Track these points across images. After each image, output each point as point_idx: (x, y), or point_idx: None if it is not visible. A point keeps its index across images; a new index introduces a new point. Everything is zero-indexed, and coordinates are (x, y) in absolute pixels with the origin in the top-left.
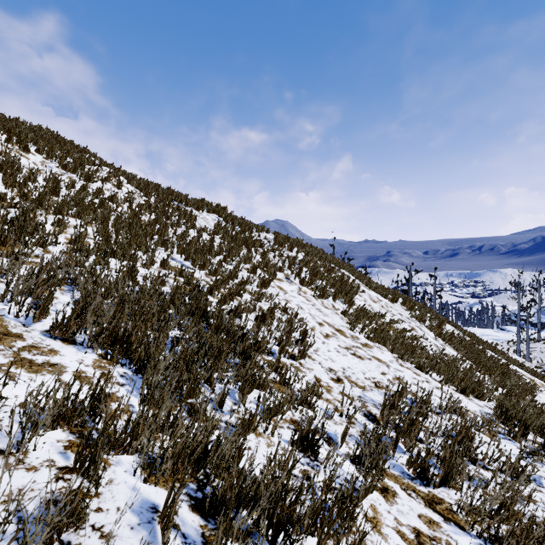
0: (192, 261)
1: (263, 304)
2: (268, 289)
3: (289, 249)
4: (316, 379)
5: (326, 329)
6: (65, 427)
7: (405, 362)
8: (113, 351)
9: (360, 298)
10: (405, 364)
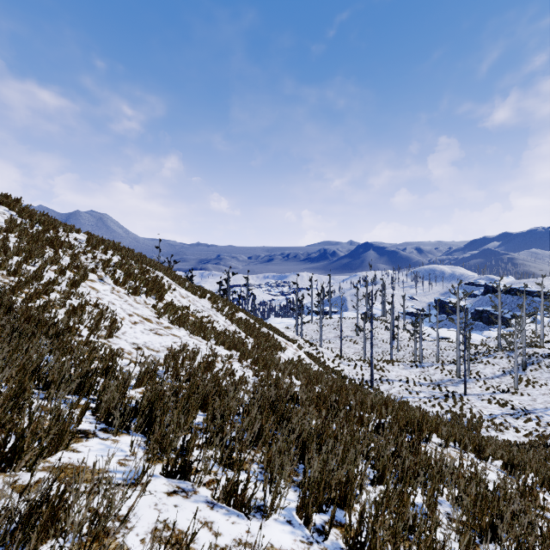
0: None
1: (74, 301)
2: (79, 289)
3: (103, 251)
4: (121, 349)
5: (135, 318)
6: None
7: (196, 336)
8: None
9: (171, 295)
10: (195, 337)
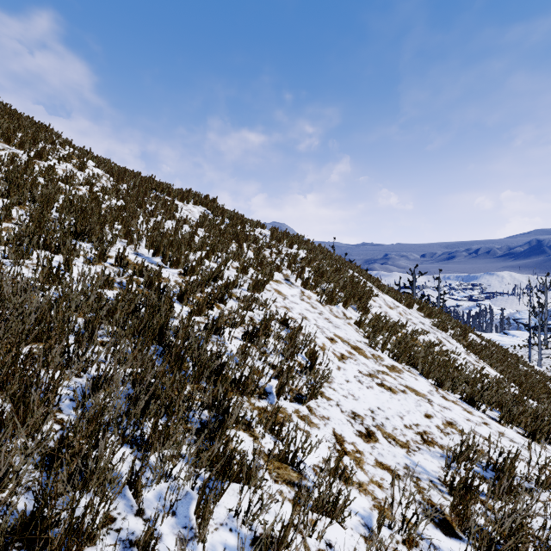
0: (162, 256)
1: (255, 313)
2: (263, 294)
3: (288, 245)
4: (336, 438)
5: (340, 346)
6: None
7: (446, 391)
8: None
9: (374, 304)
10: (449, 396)
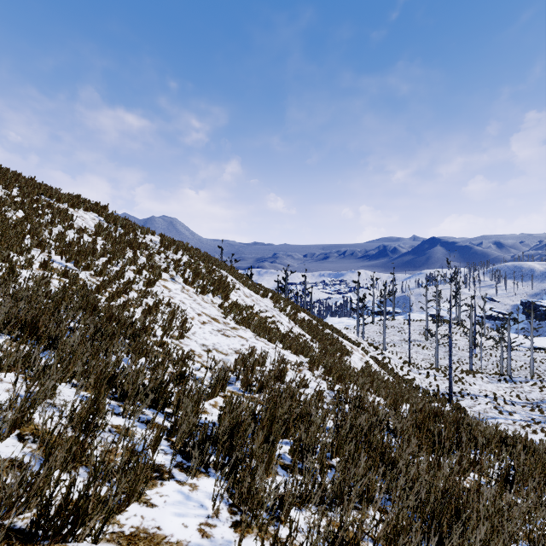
0: (74, 262)
1: (149, 300)
2: (154, 288)
3: (174, 252)
4: (191, 350)
5: (204, 318)
6: (14, 371)
7: (262, 338)
8: (23, 334)
9: (236, 294)
10: (261, 339)
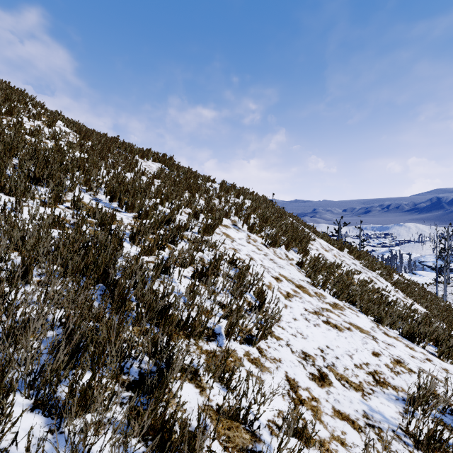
0: (118, 201)
1: (205, 254)
2: (212, 236)
3: (235, 195)
4: (289, 384)
5: (285, 285)
6: None
7: (385, 327)
8: None
9: (312, 247)
10: (390, 332)
